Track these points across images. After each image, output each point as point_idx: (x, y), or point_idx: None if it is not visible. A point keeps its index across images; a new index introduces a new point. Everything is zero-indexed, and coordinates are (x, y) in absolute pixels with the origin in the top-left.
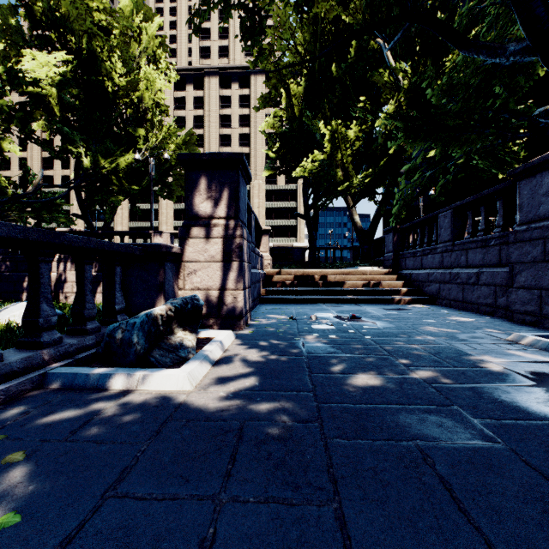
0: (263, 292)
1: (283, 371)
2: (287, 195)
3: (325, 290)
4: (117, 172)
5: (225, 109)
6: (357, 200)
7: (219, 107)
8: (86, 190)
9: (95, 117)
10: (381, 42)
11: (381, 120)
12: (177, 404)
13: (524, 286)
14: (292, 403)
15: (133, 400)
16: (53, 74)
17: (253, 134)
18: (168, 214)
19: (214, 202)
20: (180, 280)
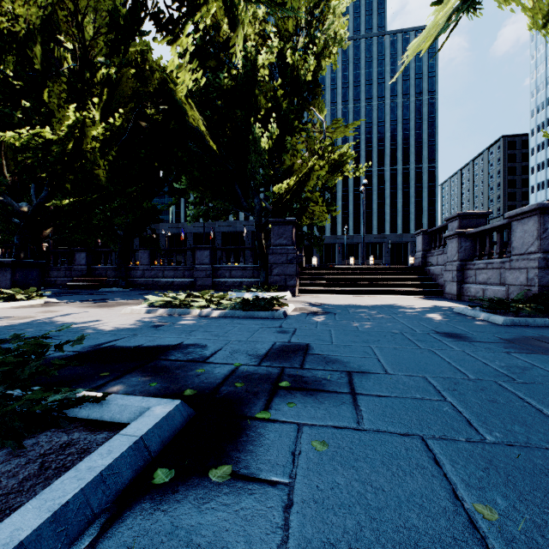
0: None
1: None
2: None
3: None
4: None
5: None
6: None
7: None
8: None
9: None
10: None
11: None
12: None
13: None
14: None
15: None
16: None
17: None
18: None
19: None
20: None
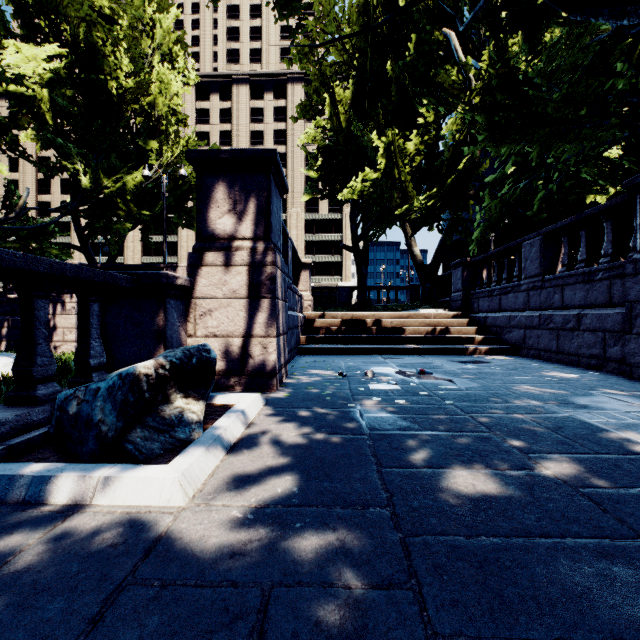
0: (303, 341)
1: (336, 462)
2: (331, 225)
3: (380, 337)
4: (124, 194)
5: (257, 123)
6: (417, 228)
7: (249, 121)
8: (85, 216)
9: (97, 126)
10: (448, 32)
11: (448, 128)
12: (152, 539)
13: None
14: (357, 535)
15: (76, 529)
16: (42, 70)
17: (290, 153)
18: (189, 247)
19: (237, 216)
20: (190, 323)
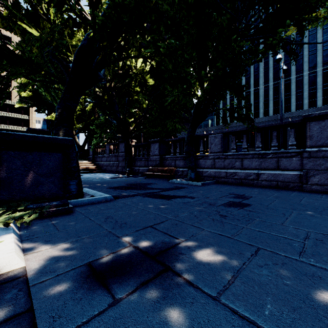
0: None
1: None
2: (21, 110)
3: None
4: None
5: None
6: (77, 133)
7: None
8: None
9: None
10: None
11: (88, 108)
12: None
13: (120, 166)
14: None
15: None
16: None
17: None
18: None
19: None
20: None
